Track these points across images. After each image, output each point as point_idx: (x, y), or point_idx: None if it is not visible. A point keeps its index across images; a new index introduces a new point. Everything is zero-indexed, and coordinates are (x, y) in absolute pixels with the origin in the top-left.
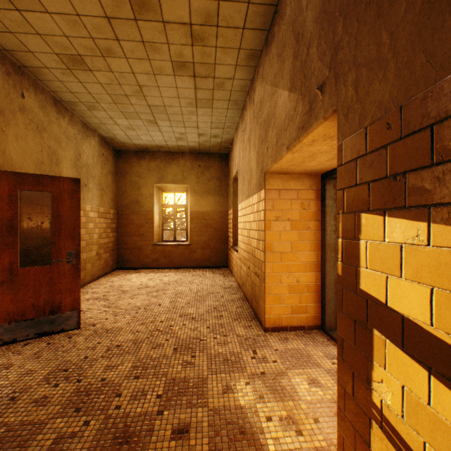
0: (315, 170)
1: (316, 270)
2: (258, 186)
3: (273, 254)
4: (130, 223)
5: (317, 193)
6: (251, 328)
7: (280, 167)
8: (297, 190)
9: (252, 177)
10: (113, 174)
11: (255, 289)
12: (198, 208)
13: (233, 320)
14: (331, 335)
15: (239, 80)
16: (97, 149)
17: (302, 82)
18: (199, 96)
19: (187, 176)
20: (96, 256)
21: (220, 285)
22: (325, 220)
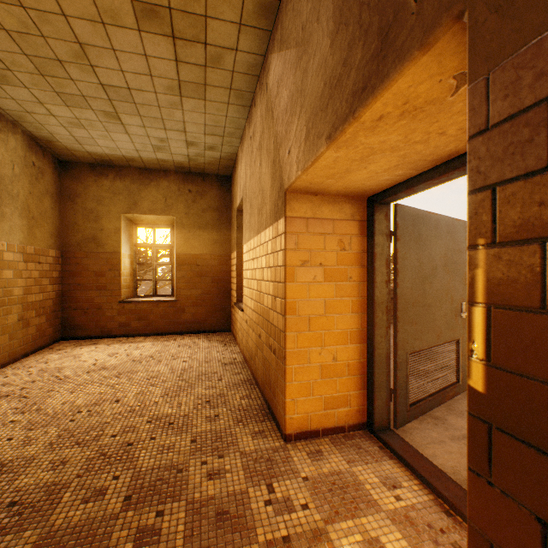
0: (361, 189)
1: (361, 341)
2: (274, 213)
3: (298, 319)
4: (84, 271)
5: (362, 226)
6: (263, 435)
7: (310, 180)
8: (333, 220)
9: (265, 201)
10: (53, 196)
11: (269, 371)
12: (188, 249)
13: (236, 422)
14: (384, 441)
15: (245, 54)
16: (21, 153)
17: (363, 3)
18: (183, 75)
19: (172, 204)
20: (20, 323)
21: (219, 360)
22: (373, 267)
